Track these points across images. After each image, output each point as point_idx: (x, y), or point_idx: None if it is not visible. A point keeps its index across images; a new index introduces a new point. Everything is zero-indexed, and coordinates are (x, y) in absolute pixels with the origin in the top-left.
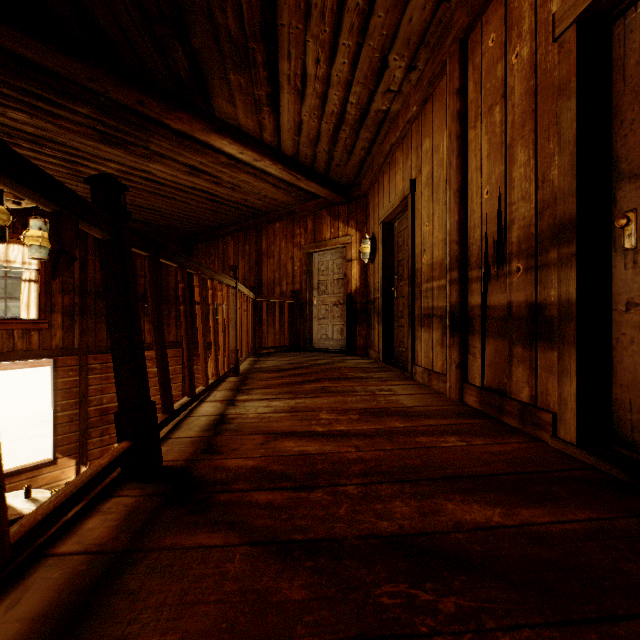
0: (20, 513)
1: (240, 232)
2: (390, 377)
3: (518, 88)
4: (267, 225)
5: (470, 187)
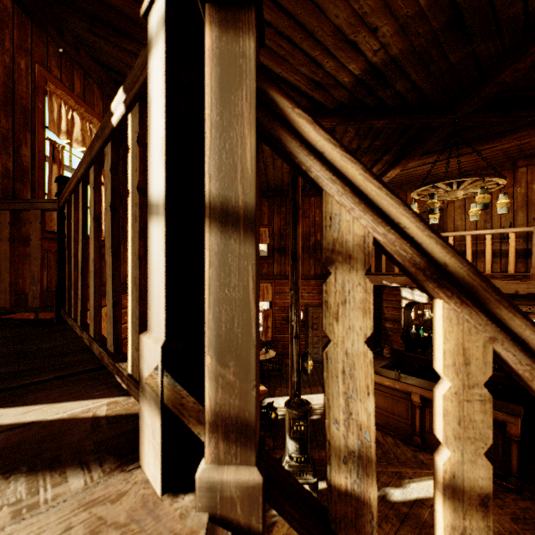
0: (262, 390)
1: (276, 197)
2: None
3: (519, 198)
4: (303, 197)
5: (493, 216)
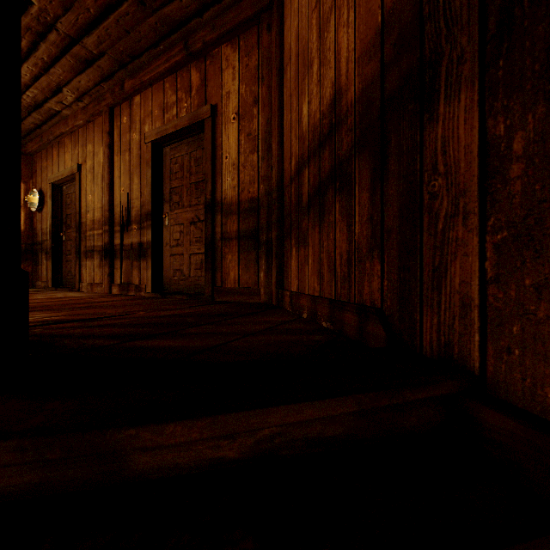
0: None
1: None
2: (62, 292)
3: (135, 151)
4: None
5: (115, 184)
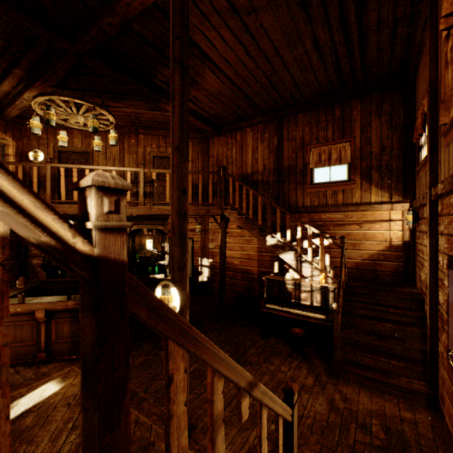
0: None
1: None
2: None
3: (140, 155)
4: None
5: (126, 165)
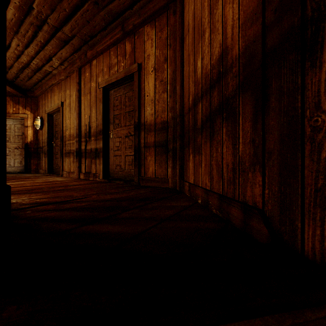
0: None
1: None
2: (52, 176)
3: (93, 93)
4: None
5: (82, 113)
